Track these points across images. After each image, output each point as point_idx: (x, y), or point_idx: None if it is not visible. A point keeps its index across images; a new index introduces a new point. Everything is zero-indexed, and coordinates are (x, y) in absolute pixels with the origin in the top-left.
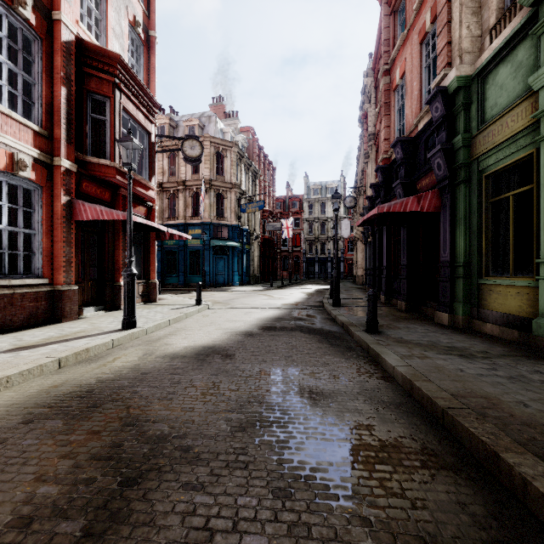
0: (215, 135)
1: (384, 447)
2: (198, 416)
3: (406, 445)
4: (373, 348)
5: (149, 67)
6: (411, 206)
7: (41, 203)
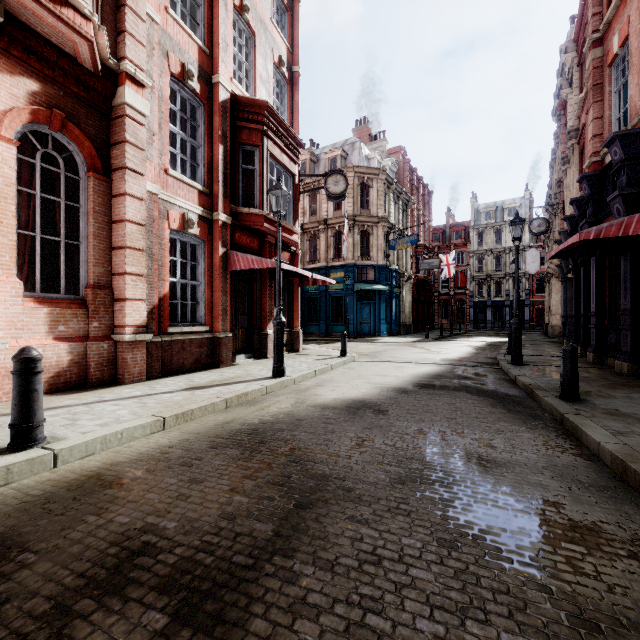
0: (359, 164)
1: (576, 528)
2: (355, 463)
3: (608, 532)
4: (569, 418)
5: (292, 105)
6: (637, 228)
7: (203, 256)
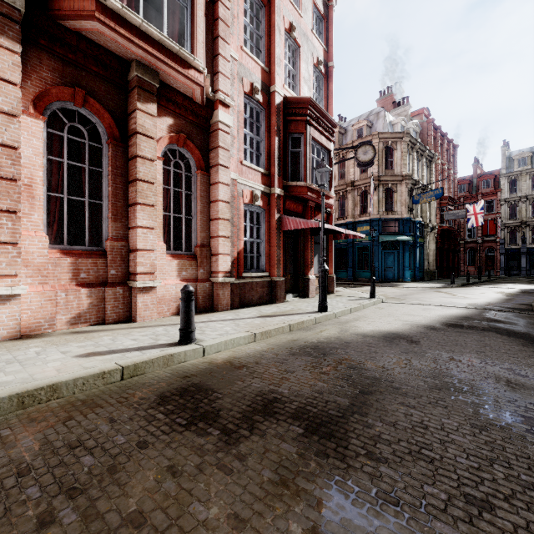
0: (383, 130)
1: None
2: (398, 373)
3: None
4: None
5: (327, 94)
6: None
7: (264, 221)
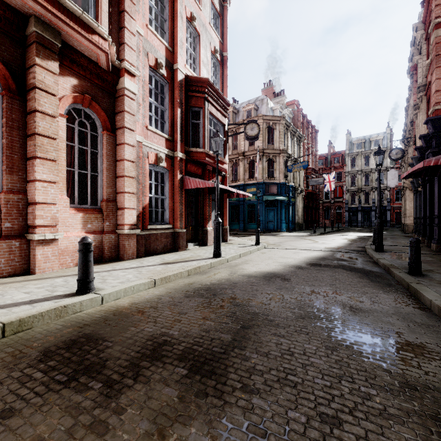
0: (266, 113)
1: (409, 345)
2: (273, 307)
3: (430, 347)
4: (412, 285)
5: (223, 78)
6: None
7: (168, 180)
